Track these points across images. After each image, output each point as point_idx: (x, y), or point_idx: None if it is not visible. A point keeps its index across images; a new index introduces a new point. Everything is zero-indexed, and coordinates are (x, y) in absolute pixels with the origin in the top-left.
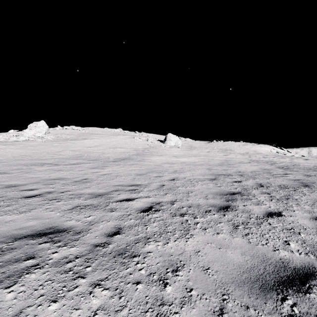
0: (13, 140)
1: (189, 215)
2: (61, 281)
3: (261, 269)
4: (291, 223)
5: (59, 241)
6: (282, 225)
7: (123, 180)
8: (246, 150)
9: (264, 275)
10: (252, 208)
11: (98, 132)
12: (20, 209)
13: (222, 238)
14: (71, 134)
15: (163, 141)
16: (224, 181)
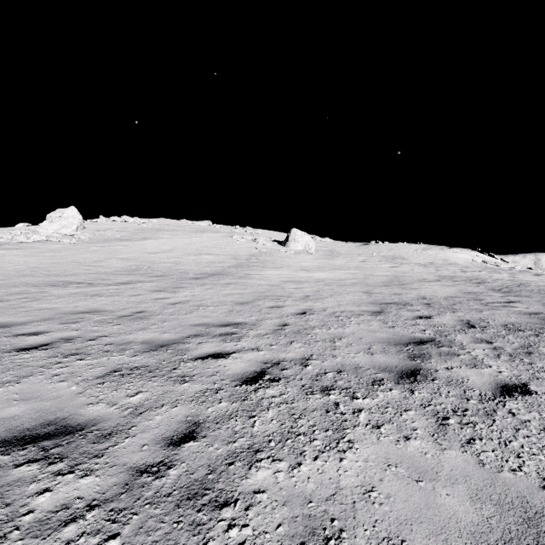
0: (19, 242)
1: (340, 390)
2: None
3: None
4: None
5: (61, 460)
6: (540, 417)
7: (210, 313)
8: (429, 258)
9: None
10: (466, 375)
11: (169, 228)
12: (0, 377)
13: (418, 453)
14: (121, 230)
15: (283, 242)
16: (398, 315)
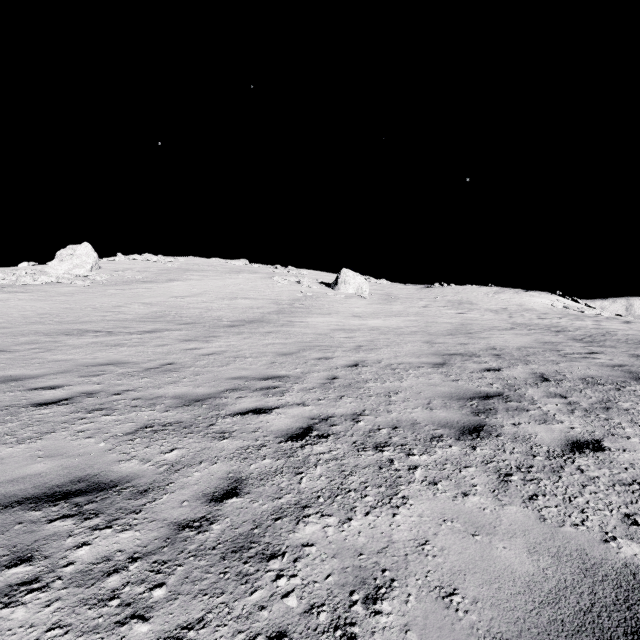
0: (24, 284)
1: (395, 447)
2: (86, 630)
3: (584, 594)
4: (629, 468)
5: (97, 515)
6: (610, 473)
7: (249, 365)
8: (502, 303)
9: (596, 612)
10: (535, 431)
11: (199, 268)
12: (20, 433)
13: (476, 508)
14: (143, 271)
15: (331, 285)
16: (463, 368)
